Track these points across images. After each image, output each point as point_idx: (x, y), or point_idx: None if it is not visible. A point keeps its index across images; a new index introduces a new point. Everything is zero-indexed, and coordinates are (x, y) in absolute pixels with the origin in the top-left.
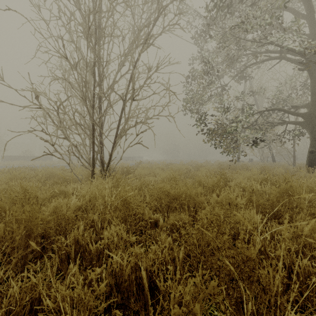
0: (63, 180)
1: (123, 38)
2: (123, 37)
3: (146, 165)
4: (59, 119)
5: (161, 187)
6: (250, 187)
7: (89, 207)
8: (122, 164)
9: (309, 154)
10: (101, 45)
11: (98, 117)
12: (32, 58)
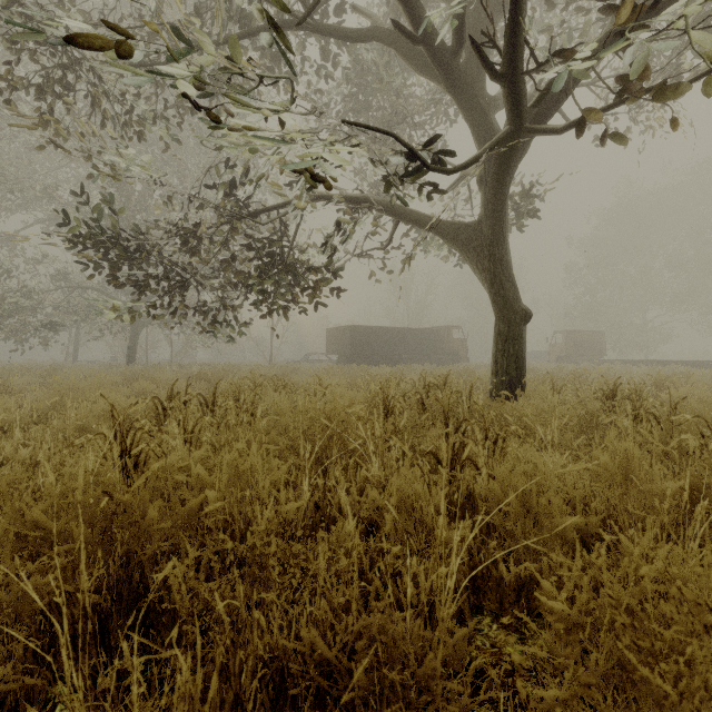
0: None
1: None
2: None
3: None
4: None
5: None
6: None
7: None
8: None
9: (129, 350)
10: None
11: None
12: None
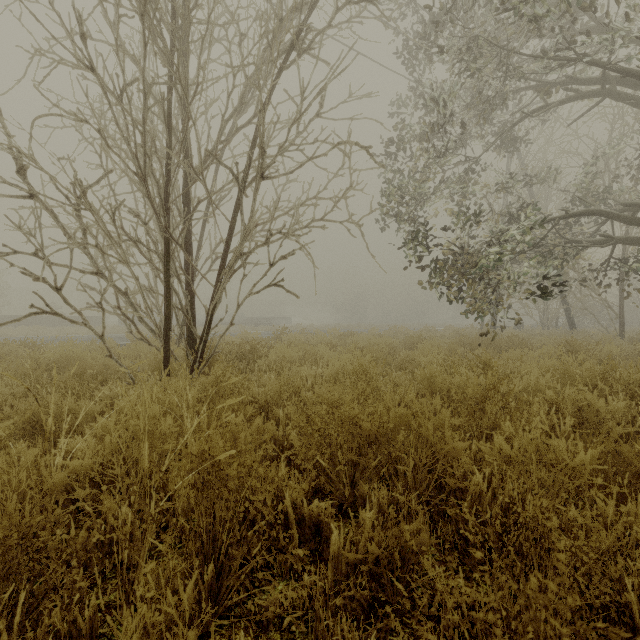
0: (93, 376)
1: (240, 39)
2: (240, 35)
3: (298, 336)
4: (81, 225)
5: (331, 403)
6: (571, 402)
7: (116, 470)
8: (244, 333)
9: None
10: (184, 46)
11: (179, 224)
12: (20, 79)
